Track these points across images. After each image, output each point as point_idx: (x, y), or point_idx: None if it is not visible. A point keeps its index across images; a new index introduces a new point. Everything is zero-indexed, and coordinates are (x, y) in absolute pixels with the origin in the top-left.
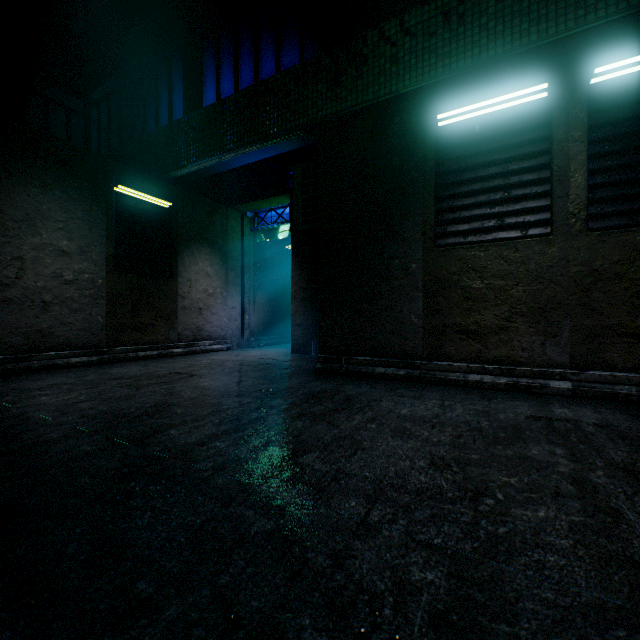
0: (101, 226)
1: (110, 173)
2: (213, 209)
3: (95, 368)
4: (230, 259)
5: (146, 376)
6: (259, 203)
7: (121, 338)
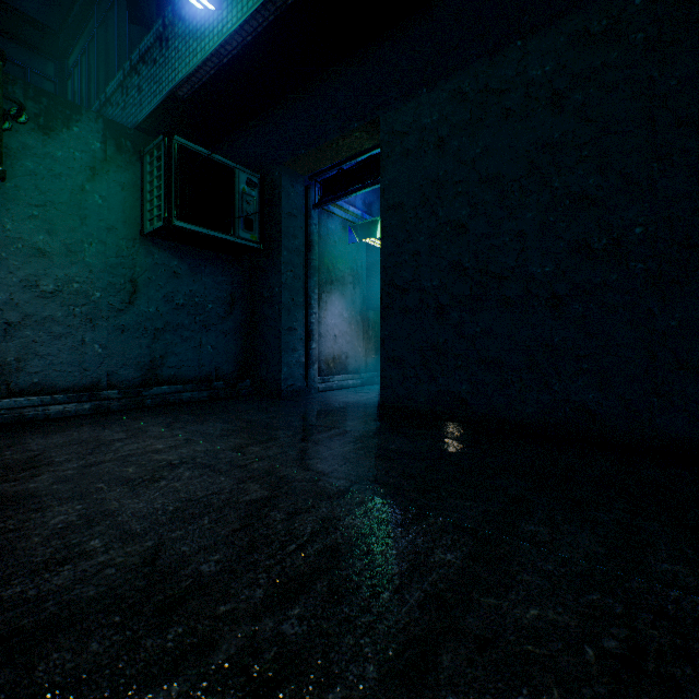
0: None
1: None
2: None
3: None
4: None
5: None
6: None
7: None
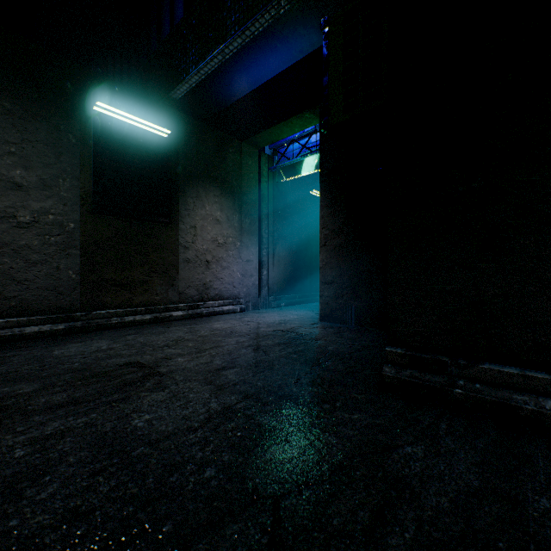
0: (73, 153)
1: (86, 85)
2: (223, 142)
3: (49, 343)
4: (244, 203)
5: (77, 372)
6: (278, 130)
7: (101, 299)
